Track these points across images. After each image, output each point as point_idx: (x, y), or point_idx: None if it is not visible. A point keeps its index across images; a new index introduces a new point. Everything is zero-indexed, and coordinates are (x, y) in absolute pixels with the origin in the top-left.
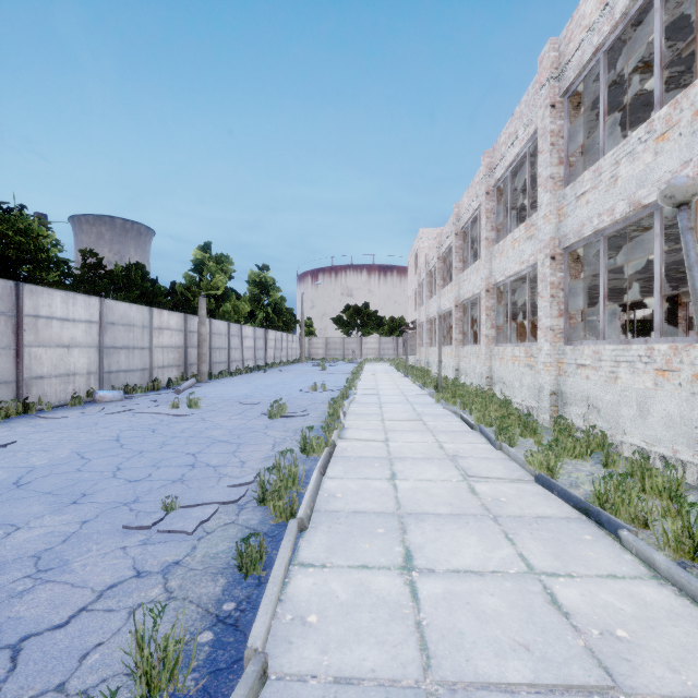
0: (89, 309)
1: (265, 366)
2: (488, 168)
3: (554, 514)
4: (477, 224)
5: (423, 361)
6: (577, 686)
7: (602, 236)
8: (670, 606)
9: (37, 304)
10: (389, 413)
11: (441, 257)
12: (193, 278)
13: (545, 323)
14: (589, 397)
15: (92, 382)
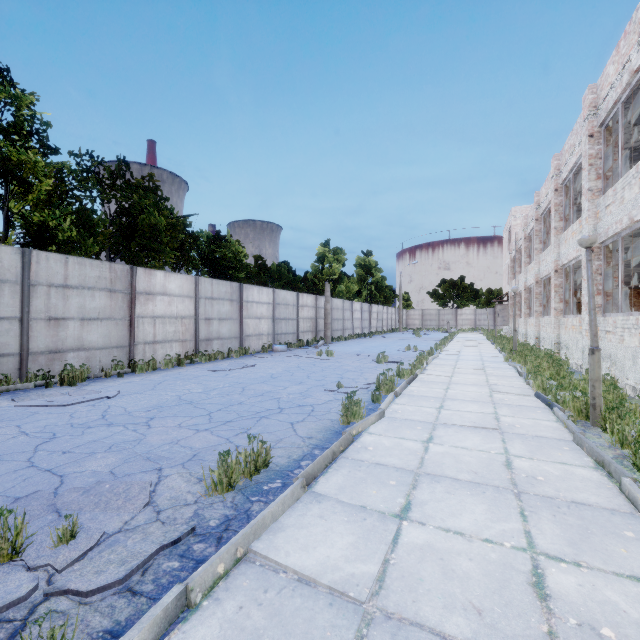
0: (268, 295)
1: (369, 334)
2: (556, 169)
3: (530, 405)
4: None
5: None
6: (485, 428)
7: (620, 237)
8: (550, 425)
9: (248, 295)
10: (461, 365)
11: (527, 237)
12: (317, 267)
13: (586, 300)
14: (611, 354)
15: (269, 339)
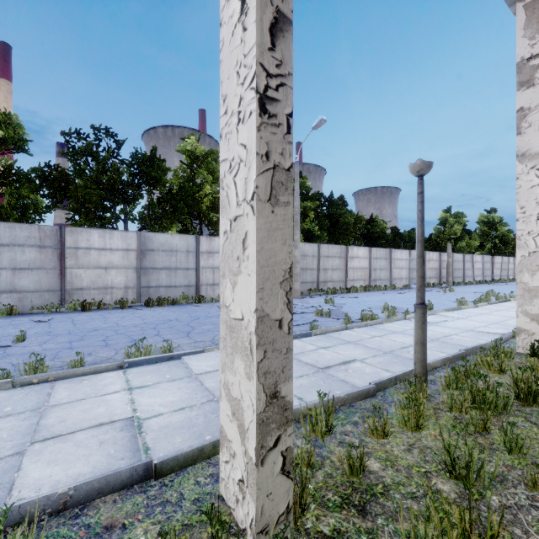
0: (406, 255)
1: (491, 281)
2: None
3: None
4: None
5: None
6: None
7: None
8: None
9: (394, 255)
10: None
11: None
12: (439, 229)
13: None
14: None
15: (406, 282)
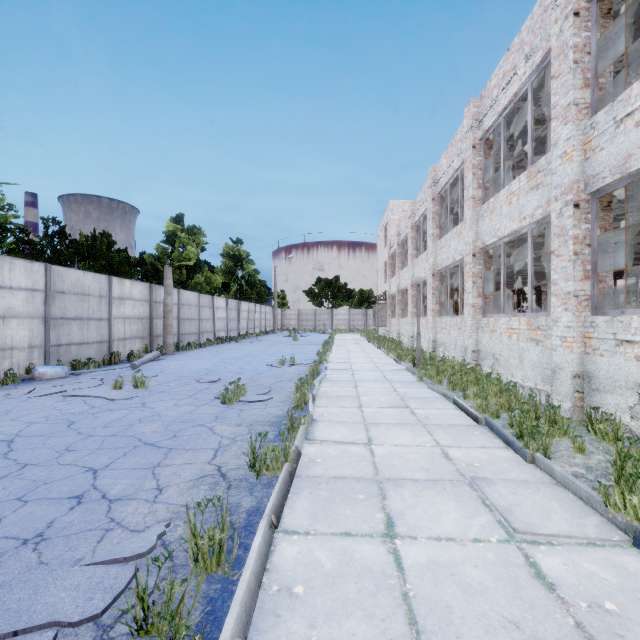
0: (32, 275)
1: (238, 337)
2: (474, 119)
3: None
4: (454, 188)
5: (394, 332)
6: None
7: None
8: None
9: None
10: (367, 396)
11: (414, 226)
12: (166, 250)
13: (565, 287)
14: None
15: (35, 356)
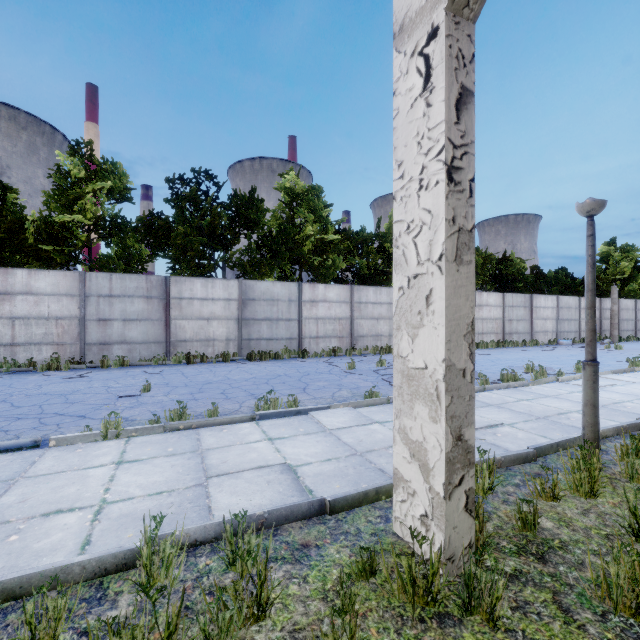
0: (552, 301)
1: None
2: None
3: None
4: None
5: None
6: None
7: None
8: None
9: (536, 302)
10: None
11: None
12: (598, 267)
13: None
14: None
15: (553, 336)
